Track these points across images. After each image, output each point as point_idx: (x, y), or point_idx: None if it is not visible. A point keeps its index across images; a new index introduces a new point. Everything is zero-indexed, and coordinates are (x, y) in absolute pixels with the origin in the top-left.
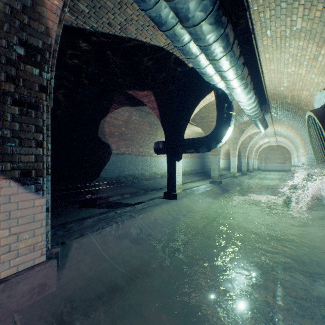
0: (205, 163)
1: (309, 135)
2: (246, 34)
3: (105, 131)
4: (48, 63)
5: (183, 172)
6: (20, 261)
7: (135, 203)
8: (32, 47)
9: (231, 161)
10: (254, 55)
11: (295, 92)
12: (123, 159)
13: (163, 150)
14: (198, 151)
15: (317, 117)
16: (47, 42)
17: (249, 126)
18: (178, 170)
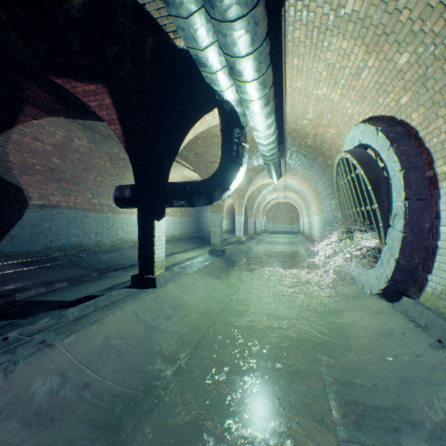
0: (202, 224)
1: (336, 187)
2: (273, 4)
3: (11, 160)
4: None
5: (170, 238)
6: None
7: (75, 300)
8: None
9: (236, 221)
10: (280, 53)
11: (320, 128)
12: (55, 216)
13: (131, 201)
14: (192, 203)
15: (357, 159)
16: None
17: (259, 174)
18: (159, 236)
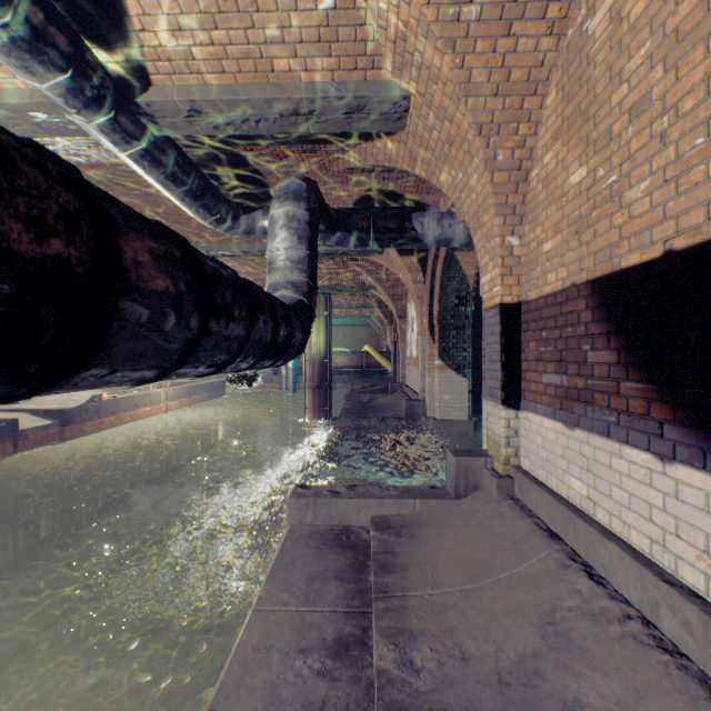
0: None
1: None
2: None
3: None
4: (469, 301)
5: None
6: (456, 414)
7: None
8: (461, 297)
9: None
10: None
11: None
12: None
13: None
14: None
15: None
16: (468, 291)
17: None
18: None
